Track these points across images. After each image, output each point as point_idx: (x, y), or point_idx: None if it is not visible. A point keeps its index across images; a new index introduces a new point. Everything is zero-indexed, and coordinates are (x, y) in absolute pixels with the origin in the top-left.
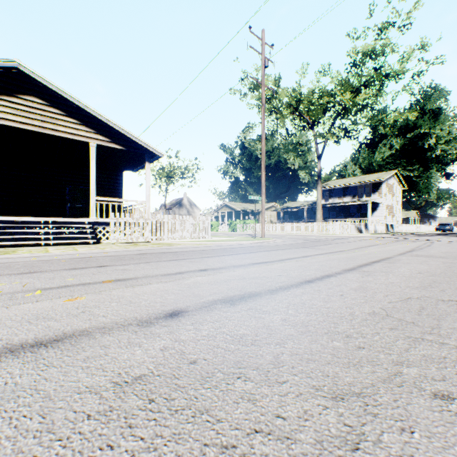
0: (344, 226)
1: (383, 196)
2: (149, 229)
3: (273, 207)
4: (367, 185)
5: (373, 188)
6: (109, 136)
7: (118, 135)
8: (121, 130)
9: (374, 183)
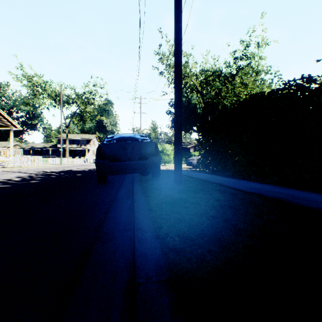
0: (80, 160)
1: (92, 146)
2: (25, 161)
3: (17, 145)
4: (84, 140)
5: (87, 142)
6: (0, 119)
7: (3, 119)
8: (8, 118)
9: (88, 140)
